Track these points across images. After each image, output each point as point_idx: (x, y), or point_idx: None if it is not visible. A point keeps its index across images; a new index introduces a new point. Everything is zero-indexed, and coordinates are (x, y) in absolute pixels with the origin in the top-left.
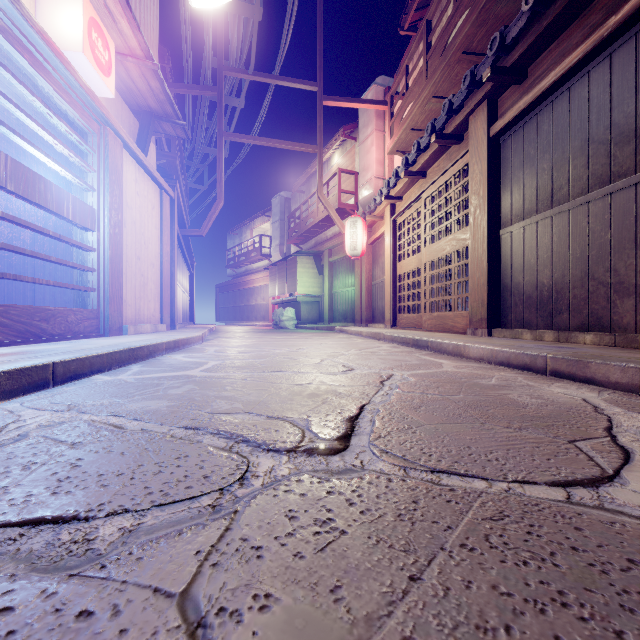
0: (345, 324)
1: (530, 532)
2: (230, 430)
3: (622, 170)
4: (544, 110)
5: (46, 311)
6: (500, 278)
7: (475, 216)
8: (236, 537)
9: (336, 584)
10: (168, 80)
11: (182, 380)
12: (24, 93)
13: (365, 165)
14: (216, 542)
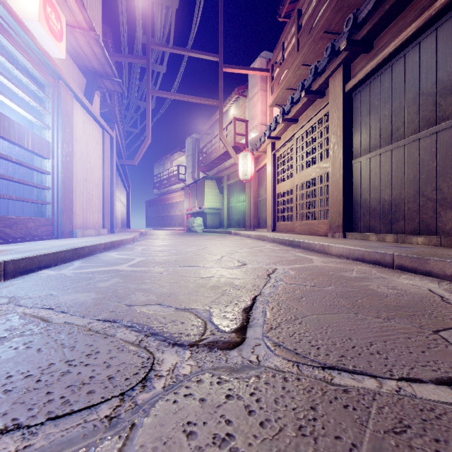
0: (239, 229)
1: (439, 451)
2: (142, 322)
3: (445, 115)
4: (385, 72)
5: (9, 219)
6: (352, 195)
7: (334, 150)
8: None
9: None
10: (110, 51)
11: (111, 274)
12: None
13: (253, 115)
14: None
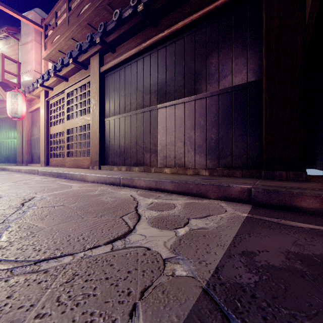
0: (8, 164)
1: (87, 280)
2: None
3: (147, 104)
4: (122, 69)
5: None
6: (105, 141)
7: (93, 109)
8: None
9: None
10: None
11: None
12: None
13: (26, 60)
14: None
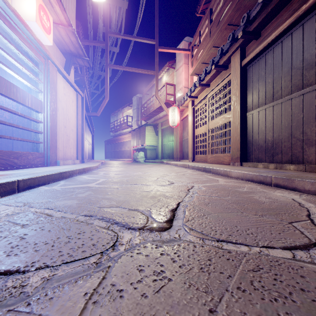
0: (169, 160)
1: (276, 279)
2: (109, 217)
3: (309, 82)
4: (269, 52)
5: (17, 153)
6: (247, 137)
7: (234, 106)
8: (108, 283)
9: (166, 315)
10: (80, 38)
11: (85, 189)
12: (5, 42)
13: (179, 81)
14: (96, 287)
